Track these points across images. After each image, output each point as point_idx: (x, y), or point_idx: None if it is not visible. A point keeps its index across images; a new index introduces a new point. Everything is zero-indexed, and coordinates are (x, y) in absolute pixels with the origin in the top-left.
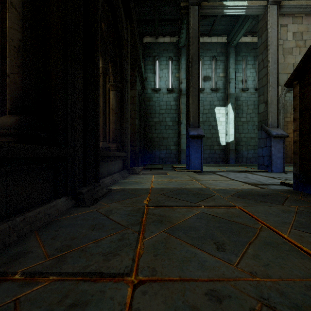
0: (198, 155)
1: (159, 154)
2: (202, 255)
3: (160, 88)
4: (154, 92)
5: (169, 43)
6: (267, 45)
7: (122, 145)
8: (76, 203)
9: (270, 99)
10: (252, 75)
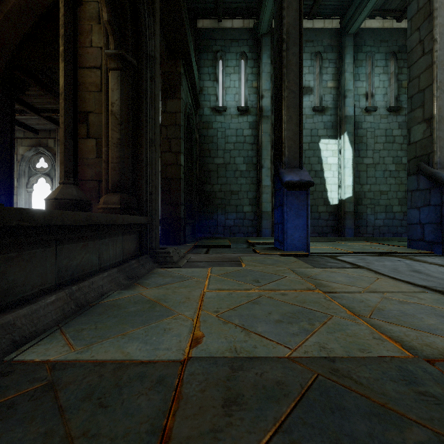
0: (300, 222)
1: (224, 220)
2: None
3: (226, 106)
4: (215, 113)
5: (242, 28)
6: (431, 10)
7: (137, 199)
8: None
9: (439, 113)
10: (383, 85)
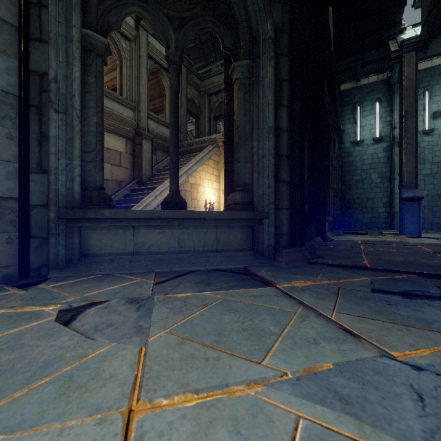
0: (414, 219)
1: (361, 218)
2: (385, 249)
3: (363, 140)
4: (354, 145)
5: (376, 81)
6: None
7: (327, 211)
8: (323, 240)
9: None
10: None
